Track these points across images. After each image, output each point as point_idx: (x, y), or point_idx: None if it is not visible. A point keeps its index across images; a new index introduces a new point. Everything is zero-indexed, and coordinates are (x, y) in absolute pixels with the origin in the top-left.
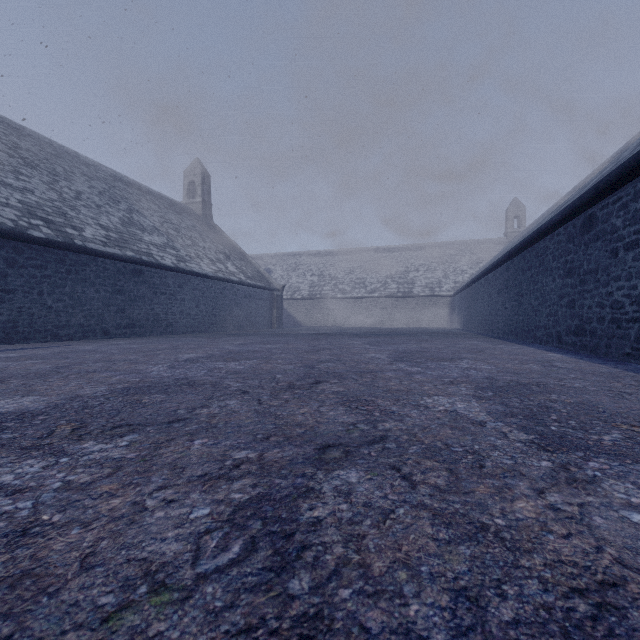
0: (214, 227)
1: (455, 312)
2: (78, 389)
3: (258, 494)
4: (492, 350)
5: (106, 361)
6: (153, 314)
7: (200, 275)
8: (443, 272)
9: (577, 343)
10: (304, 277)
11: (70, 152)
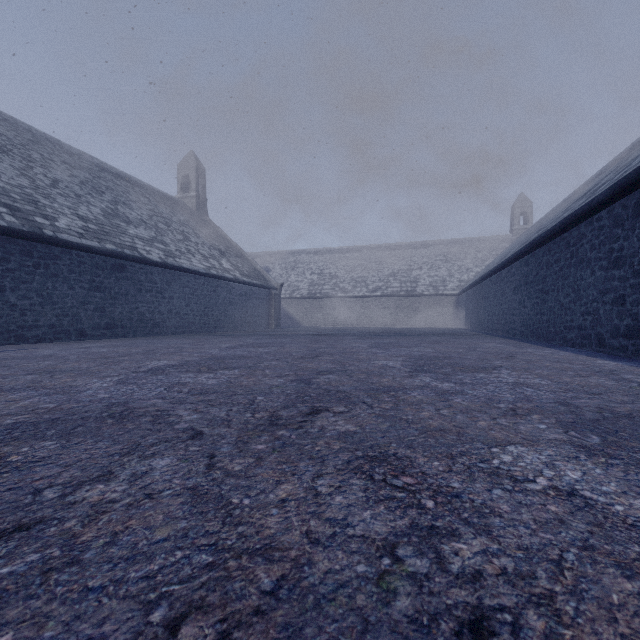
0: (209, 223)
1: (460, 312)
2: None
3: None
4: (524, 355)
5: (45, 372)
6: (137, 313)
7: (191, 271)
8: (447, 270)
9: (629, 347)
10: (303, 276)
11: (51, 140)
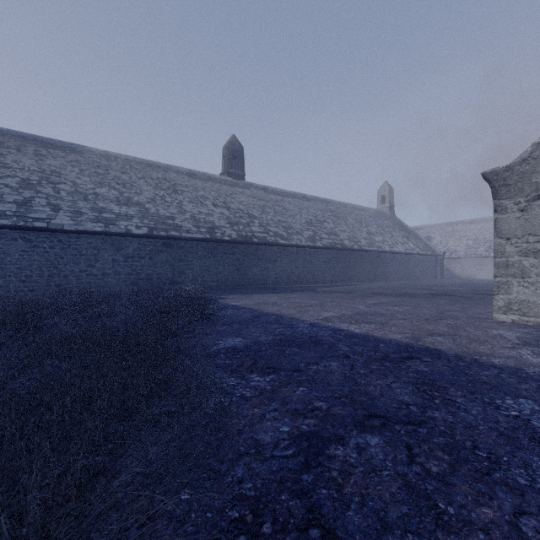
0: (396, 219)
1: None
2: (414, 290)
3: (456, 294)
4: None
5: (402, 287)
6: (382, 272)
7: (399, 253)
8: None
9: None
10: (460, 241)
11: (338, 203)
